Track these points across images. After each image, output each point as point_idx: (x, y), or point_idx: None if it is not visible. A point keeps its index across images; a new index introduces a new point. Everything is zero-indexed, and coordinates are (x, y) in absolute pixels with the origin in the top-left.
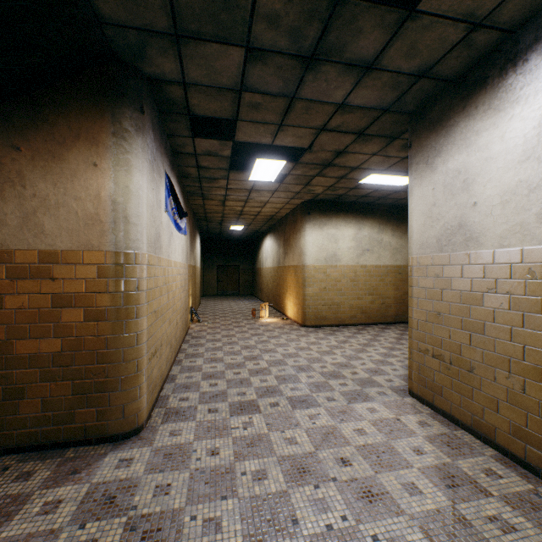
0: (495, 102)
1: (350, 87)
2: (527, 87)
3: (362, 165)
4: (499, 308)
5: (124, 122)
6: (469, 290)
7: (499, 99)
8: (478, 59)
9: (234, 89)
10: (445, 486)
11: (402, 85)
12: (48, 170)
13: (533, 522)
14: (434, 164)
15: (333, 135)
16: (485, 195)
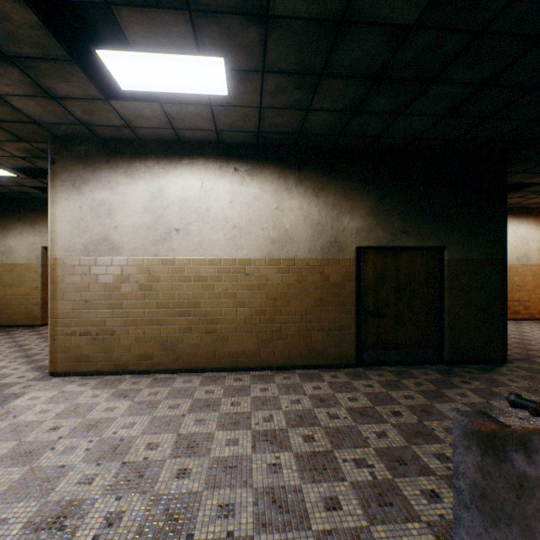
0: (130, 171)
1: (22, 93)
2: (147, 174)
3: None
4: (132, 291)
5: None
6: (113, 282)
7: (132, 171)
8: (120, 138)
9: None
10: (124, 398)
11: (67, 120)
12: None
13: (161, 387)
14: (83, 189)
15: None
16: (124, 224)
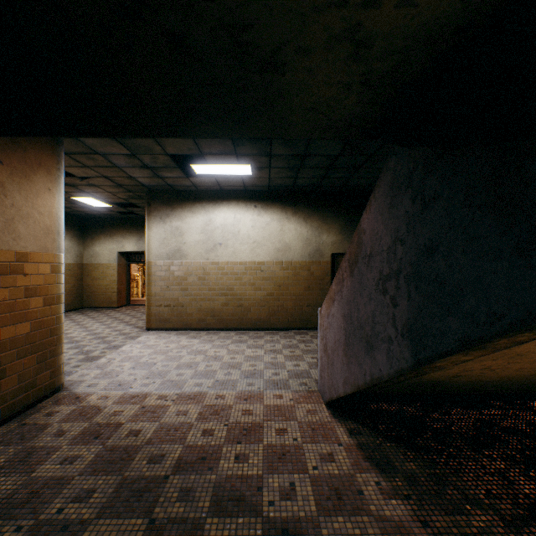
0: (193, 209)
1: (146, 176)
2: (203, 210)
3: (93, 192)
4: (194, 281)
5: (63, 162)
6: (183, 275)
7: (194, 209)
8: (187, 190)
9: (97, 152)
10: (194, 339)
11: (162, 184)
12: (22, 186)
13: (213, 335)
14: (166, 221)
15: (107, 180)
16: (189, 240)
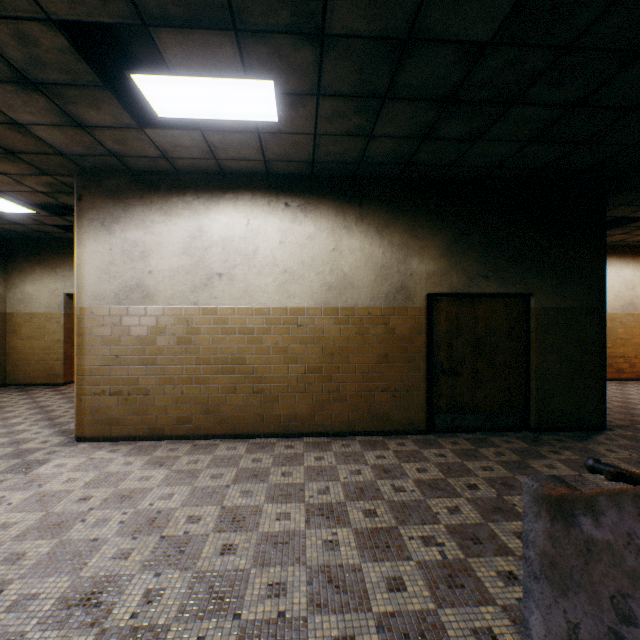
0: (166, 207)
1: (48, 122)
2: (185, 211)
3: None
4: (169, 345)
5: None
6: (147, 335)
7: (169, 207)
8: (155, 170)
9: None
10: (160, 466)
11: (96, 151)
12: None
13: (202, 454)
14: (113, 229)
15: None
16: (159, 268)
